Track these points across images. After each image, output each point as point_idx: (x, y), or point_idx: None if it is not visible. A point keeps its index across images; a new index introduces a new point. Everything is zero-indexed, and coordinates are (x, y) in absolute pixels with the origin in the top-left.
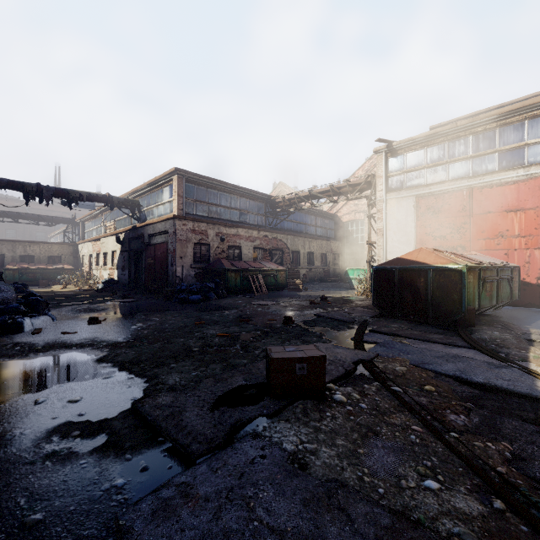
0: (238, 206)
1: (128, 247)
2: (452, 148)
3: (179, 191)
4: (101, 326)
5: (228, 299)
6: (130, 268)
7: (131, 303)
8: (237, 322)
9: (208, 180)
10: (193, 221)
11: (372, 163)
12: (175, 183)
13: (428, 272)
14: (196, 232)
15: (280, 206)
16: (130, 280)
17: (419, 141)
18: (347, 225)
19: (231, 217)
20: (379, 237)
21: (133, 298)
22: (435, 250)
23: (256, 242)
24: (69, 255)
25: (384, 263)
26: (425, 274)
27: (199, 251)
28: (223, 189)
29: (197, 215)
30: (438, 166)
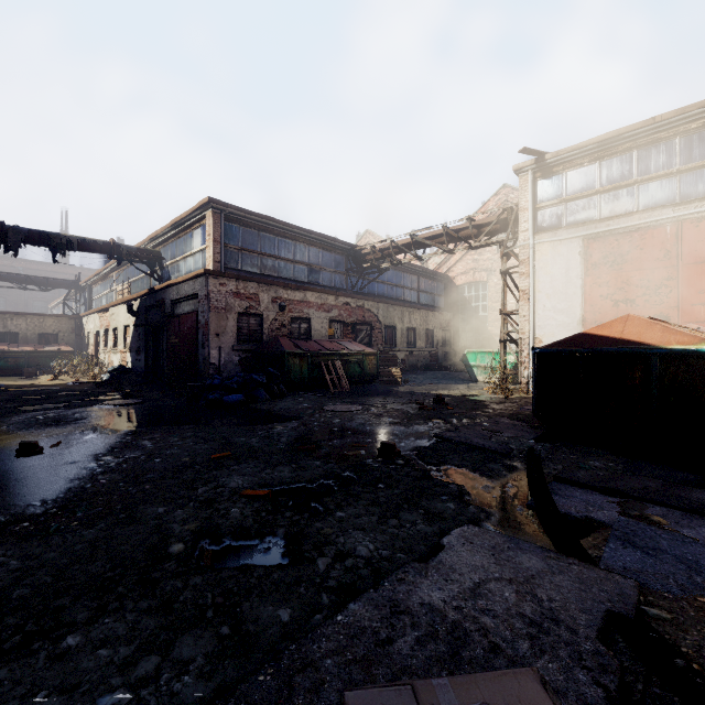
0: (306, 259)
1: (145, 320)
2: (645, 158)
3: (215, 234)
4: (31, 464)
5: (286, 401)
6: (147, 351)
7: (132, 407)
8: (292, 454)
9: (261, 218)
10: (237, 279)
11: (499, 200)
12: (208, 222)
13: (651, 360)
14: (241, 296)
15: (368, 260)
16: (147, 368)
17: (589, 150)
18: (462, 290)
19: (296, 275)
20: (522, 303)
21: (143, 397)
22: (653, 319)
23: (332, 312)
24: (70, 332)
25: (556, 343)
26: (645, 364)
27: (246, 326)
28: (283, 233)
29: (244, 271)
30: (620, 189)
